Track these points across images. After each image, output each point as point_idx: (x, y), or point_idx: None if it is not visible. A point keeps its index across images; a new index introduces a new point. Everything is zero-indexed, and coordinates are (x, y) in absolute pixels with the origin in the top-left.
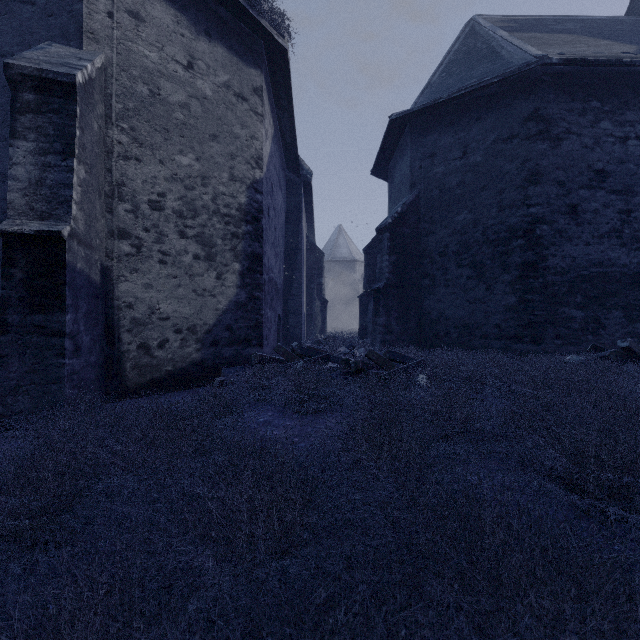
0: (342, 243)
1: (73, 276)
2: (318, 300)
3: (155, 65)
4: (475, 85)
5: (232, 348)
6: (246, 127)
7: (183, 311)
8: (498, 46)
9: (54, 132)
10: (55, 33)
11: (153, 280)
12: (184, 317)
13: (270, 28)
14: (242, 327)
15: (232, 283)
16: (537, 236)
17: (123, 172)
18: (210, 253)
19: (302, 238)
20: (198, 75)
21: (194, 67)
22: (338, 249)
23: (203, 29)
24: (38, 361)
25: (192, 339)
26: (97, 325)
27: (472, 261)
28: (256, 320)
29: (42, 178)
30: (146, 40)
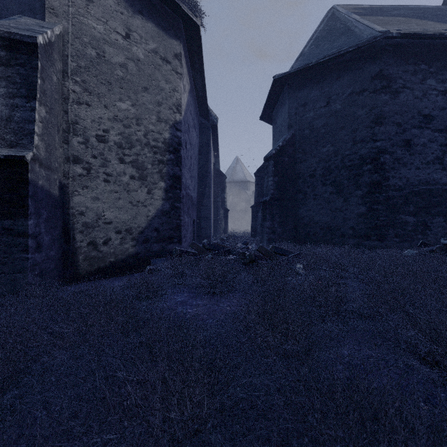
0: (239, 169)
1: (35, 190)
2: (222, 209)
3: (101, 35)
4: (336, 53)
5: (159, 244)
6: (169, 82)
7: (122, 217)
8: (352, 25)
9: (20, 80)
10: (25, 9)
11: (99, 194)
12: (123, 222)
13: (187, 9)
14: (166, 229)
15: (159, 197)
16: (381, 163)
17: (76, 113)
18: (142, 174)
19: (210, 165)
20: (133, 43)
21: (130, 37)
22: (236, 173)
23: (137, 9)
24: (7, 256)
25: (129, 238)
26: (56, 228)
27: (333, 181)
28: (176, 224)
29: (11, 115)
30: (94, 16)
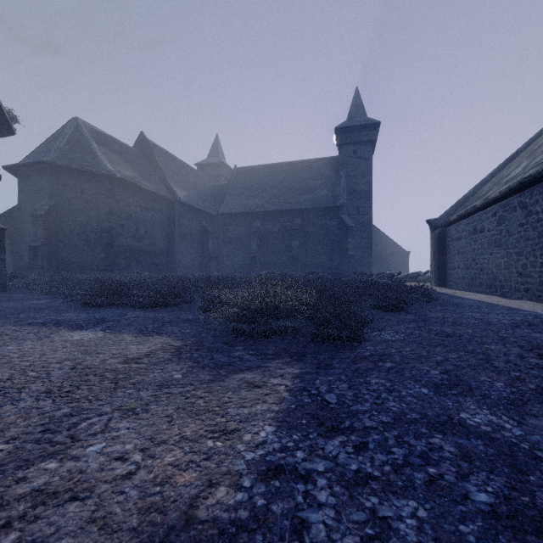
0: None
1: None
2: None
3: None
4: (90, 170)
5: None
6: None
7: None
8: (95, 151)
9: None
10: None
11: None
12: None
13: (14, 128)
14: None
15: None
16: (112, 234)
17: None
18: None
19: None
20: None
21: None
22: None
23: None
24: None
25: None
26: None
27: (86, 238)
28: None
29: None
30: None
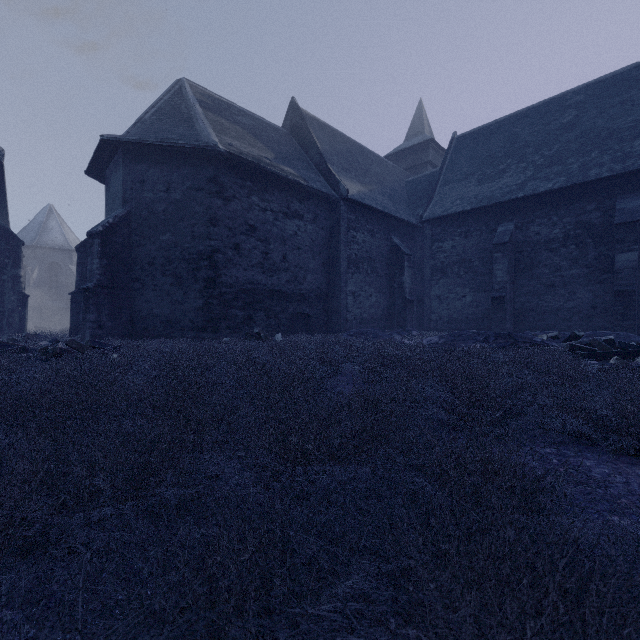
0: (54, 227)
1: None
2: (14, 294)
3: None
4: (173, 143)
5: None
6: None
7: None
8: (195, 117)
9: None
10: None
11: None
12: None
13: None
14: None
15: None
16: (215, 261)
17: None
18: None
19: None
20: None
21: None
22: (48, 234)
23: None
24: None
25: None
26: None
27: (174, 272)
28: None
29: None
30: None
